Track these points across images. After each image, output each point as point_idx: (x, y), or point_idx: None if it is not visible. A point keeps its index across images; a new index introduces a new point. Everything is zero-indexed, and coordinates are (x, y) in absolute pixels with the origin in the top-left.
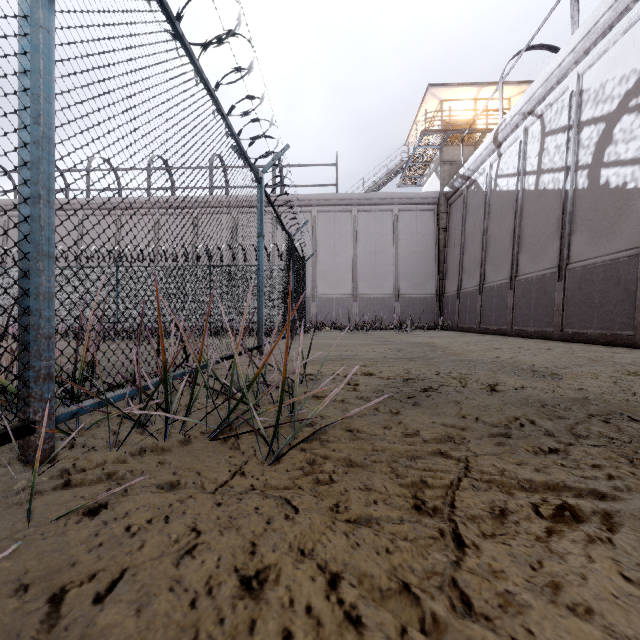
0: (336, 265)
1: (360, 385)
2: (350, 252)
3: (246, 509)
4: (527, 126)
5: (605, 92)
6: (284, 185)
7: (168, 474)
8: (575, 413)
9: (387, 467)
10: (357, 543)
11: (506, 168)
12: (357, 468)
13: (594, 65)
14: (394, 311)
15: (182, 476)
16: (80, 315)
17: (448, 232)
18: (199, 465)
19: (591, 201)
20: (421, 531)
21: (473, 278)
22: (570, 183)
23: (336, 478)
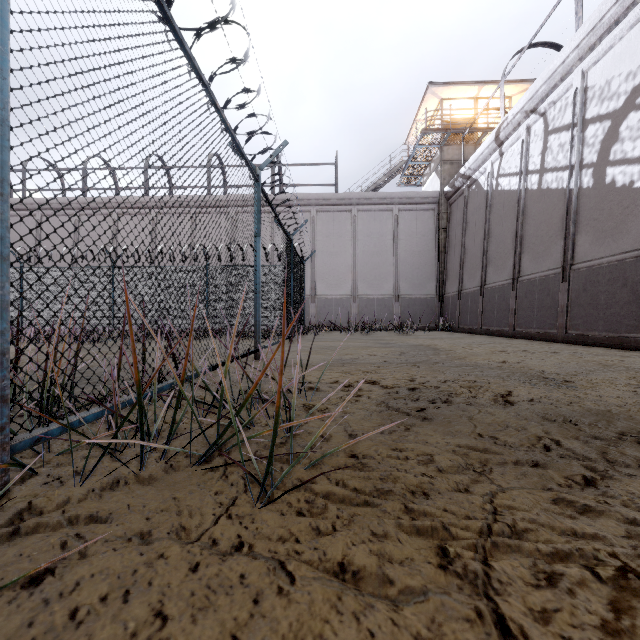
0: (335, 265)
1: (363, 395)
2: (349, 252)
3: (229, 577)
4: (530, 124)
5: (611, 89)
6: (282, 183)
7: (139, 520)
8: (602, 431)
9: (400, 507)
10: (371, 636)
11: (508, 167)
12: (365, 508)
13: (599, 61)
14: (394, 312)
15: (156, 522)
16: (45, 325)
17: (448, 232)
18: (178, 505)
19: (596, 200)
20: (452, 612)
21: (474, 279)
22: (574, 182)
23: (341, 525)
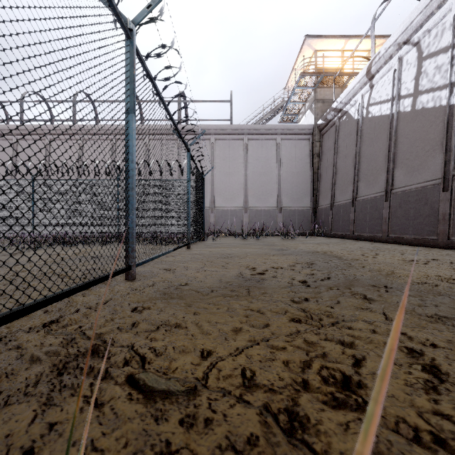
0: (230, 183)
1: None
2: (242, 172)
3: None
4: (402, 55)
5: None
6: (177, 82)
7: None
8: None
9: None
10: None
11: (378, 96)
12: None
13: None
14: (277, 221)
15: None
16: None
17: (321, 157)
18: None
19: None
20: None
21: (345, 193)
22: None
23: None
